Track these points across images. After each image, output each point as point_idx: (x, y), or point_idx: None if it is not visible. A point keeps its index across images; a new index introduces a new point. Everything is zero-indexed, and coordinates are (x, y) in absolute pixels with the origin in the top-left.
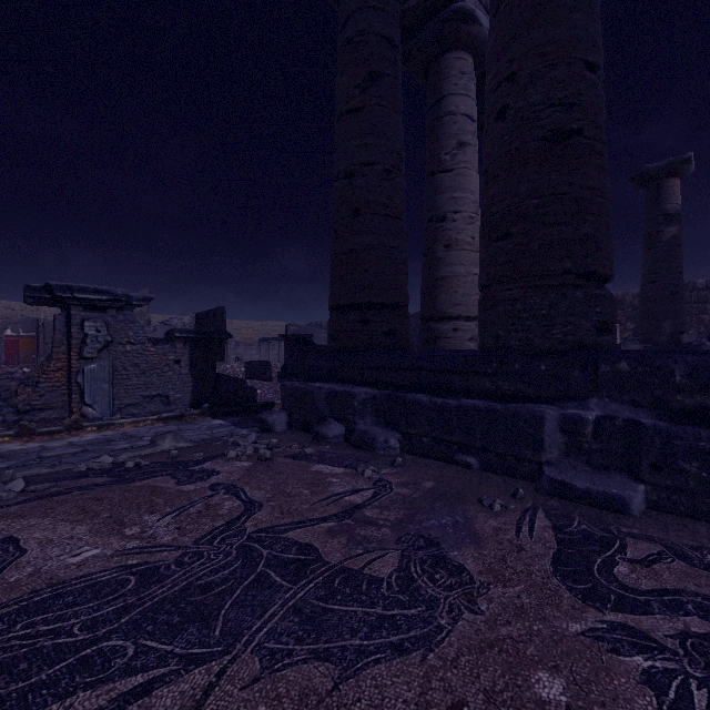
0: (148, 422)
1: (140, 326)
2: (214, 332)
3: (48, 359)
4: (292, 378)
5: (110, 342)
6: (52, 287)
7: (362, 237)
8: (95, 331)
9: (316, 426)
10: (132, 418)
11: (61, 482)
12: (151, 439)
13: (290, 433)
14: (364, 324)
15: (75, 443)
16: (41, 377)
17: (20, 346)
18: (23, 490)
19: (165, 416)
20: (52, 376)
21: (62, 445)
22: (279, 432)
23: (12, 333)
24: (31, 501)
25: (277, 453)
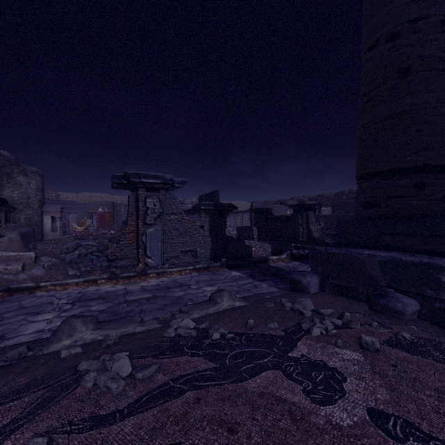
0: (187, 271)
1: (179, 202)
2: (226, 205)
3: (125, 225)
4: (258, 238)
5: (161, 213)
6: (128, 175)
7: (414, 97)
8: (153, 205)
9: (379, 298)
10: (177, 268)
11: (161, 358)
12: (211, 296)
13: (329, 296)
14: (418, 188)
15: (146, 288)
16: (121, 237)
17: (105, 217)
18: (130, 374)
19: (198, 267)
20: (127, 236)
21: (138, 289)
22: (314, 293)
23: (102, 210)
24: (144, 409)
25: (365, 334)
